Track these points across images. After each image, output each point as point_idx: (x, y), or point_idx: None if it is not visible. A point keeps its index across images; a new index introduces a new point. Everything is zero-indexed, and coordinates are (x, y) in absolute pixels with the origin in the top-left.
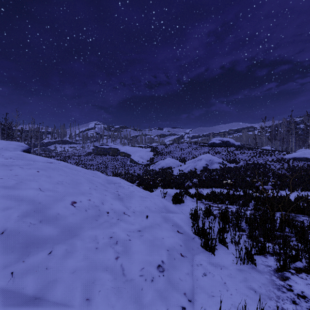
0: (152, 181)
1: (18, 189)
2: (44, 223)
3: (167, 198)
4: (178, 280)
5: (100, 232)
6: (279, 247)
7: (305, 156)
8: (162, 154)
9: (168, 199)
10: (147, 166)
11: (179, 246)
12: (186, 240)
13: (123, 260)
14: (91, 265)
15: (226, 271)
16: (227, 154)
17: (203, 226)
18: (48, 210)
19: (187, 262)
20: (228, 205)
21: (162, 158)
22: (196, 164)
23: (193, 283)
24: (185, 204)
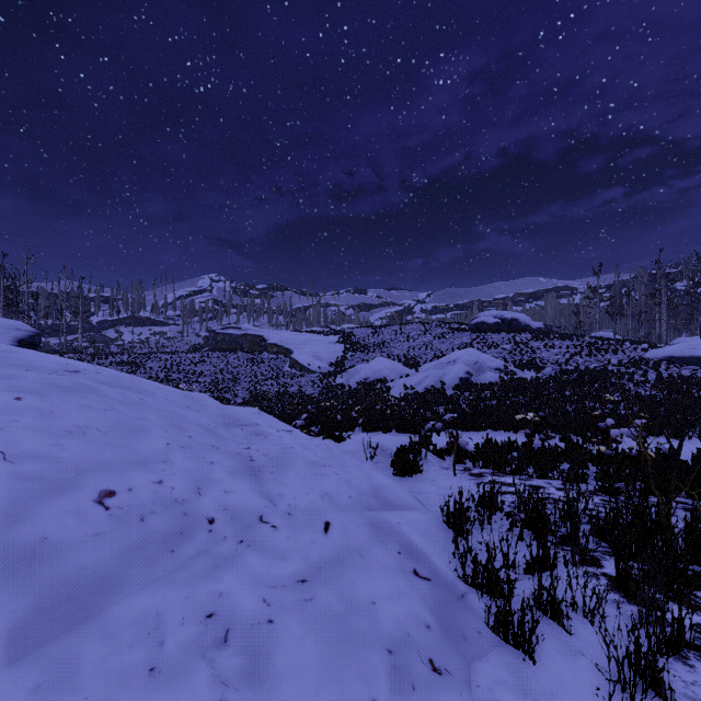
0: (341, 414)
1: None
2: None
3: (380, 459)
4: None
5: (178, 596)
6: None
7: (695, 354)
8: (364, 350)
9: (382, 463)
10: (330, 378)
11: (424, 629)
12: (441, 602)
13: None
14: None
15: None
16: (515, 350)
17: (490, 560)
18: (10, 530)
19: (454, 698)
20: (535, 479)
21: (365, 357)
22: (444, 373)
23: None
24: (426, 475)
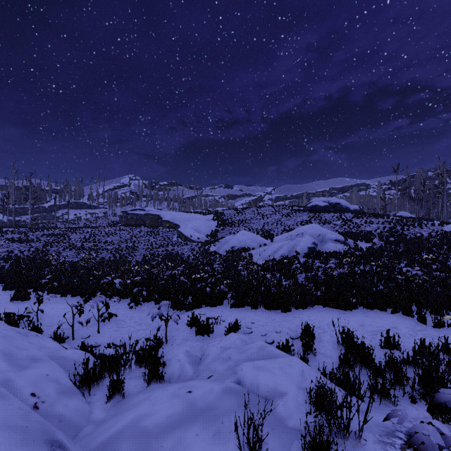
0: (210, 287)
1: None
2: None
3: (268, 443)
4: None
5: None
6: None
7: None
8: (232, 225)
9: None
10: (206, 246)
11: None
12: None
13: None
14: None
15: None
16: (344, 225)
17: None
18: None
19: None
20: None
21: (232, 230)
22: (295, 244)
23: None
24: None
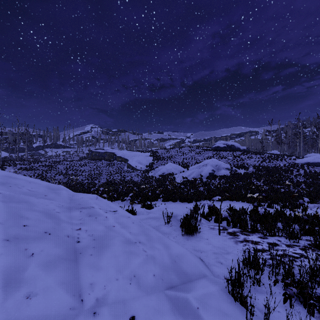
0: (151, 192)
1: None
2: None
3: (173, 223)
4: None
5: None
6: None
7: (319, 161)
8: (162, 159)
9: (175, 226)
10: (146, 172)
11: None
12: None
13: None
14: None
15: None
16: (234, 159)
17: None
18: None
19: None
20: (268, 236)
21: (162, 163)
22: (201, 170)
23: None
24: (202, 235)
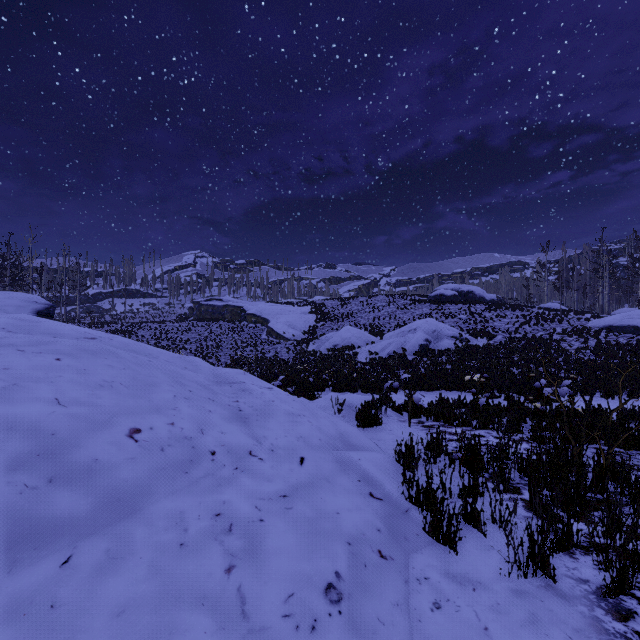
0: (313, 377)
1: (5, 402)
2: (60, 484)
3: (346, 414)
4: (376, 624)
5: (194, 502)
6: (607, 537)
7: (632, 323)
8: (334, 319)
9: (348, 417)
10: (303, 344)
11: (376, 531)
12: (390, 515)
13: (245, 576)
14: (165, 591)
15: (487, 597)
16: (470, 319)
17: (429, 484)
18: (72, 453)
19: (395, 574)
20: (478, 430)
21: (334, 326)
22: (405, 341)
23: (410, 630)
24: (385, 427)
